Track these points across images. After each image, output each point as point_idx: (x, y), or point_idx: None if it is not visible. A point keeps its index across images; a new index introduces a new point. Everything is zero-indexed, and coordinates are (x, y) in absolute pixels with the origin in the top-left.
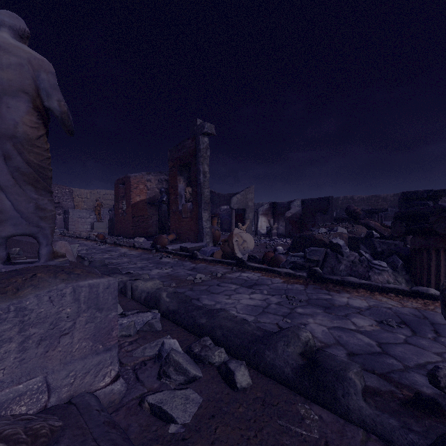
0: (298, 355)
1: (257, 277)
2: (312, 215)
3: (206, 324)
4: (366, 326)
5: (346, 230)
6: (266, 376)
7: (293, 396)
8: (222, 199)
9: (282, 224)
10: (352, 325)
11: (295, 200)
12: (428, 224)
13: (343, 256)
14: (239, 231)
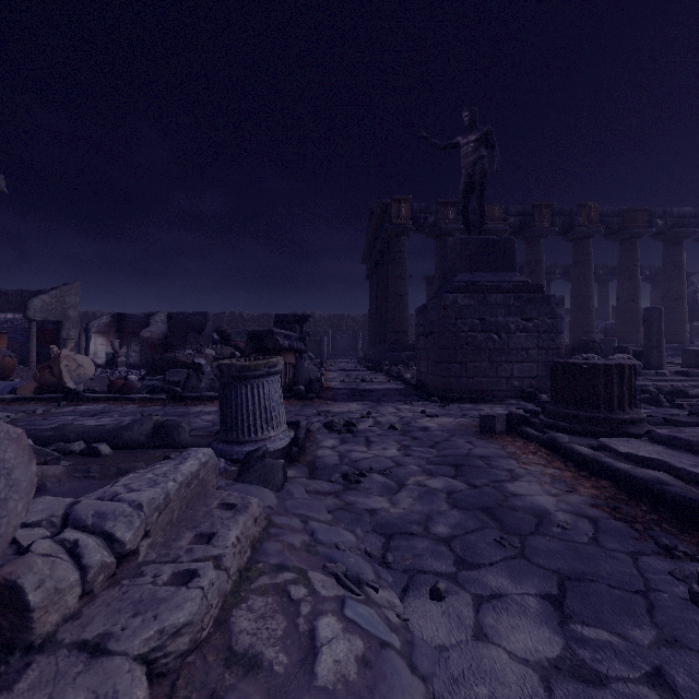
0: (151, 429)
1: (102, 407)
2: (184, 336)
3: (55, 434)
4: (210, 418)
5: (216, 352)
6: (125, 449)
7: (147, 450)
8: (1, 300)
9: (136, 349)
10: (199, 420)
11: (158, 313)
12: (265, 343)
13: (205, 374)
14: (70, 353)
